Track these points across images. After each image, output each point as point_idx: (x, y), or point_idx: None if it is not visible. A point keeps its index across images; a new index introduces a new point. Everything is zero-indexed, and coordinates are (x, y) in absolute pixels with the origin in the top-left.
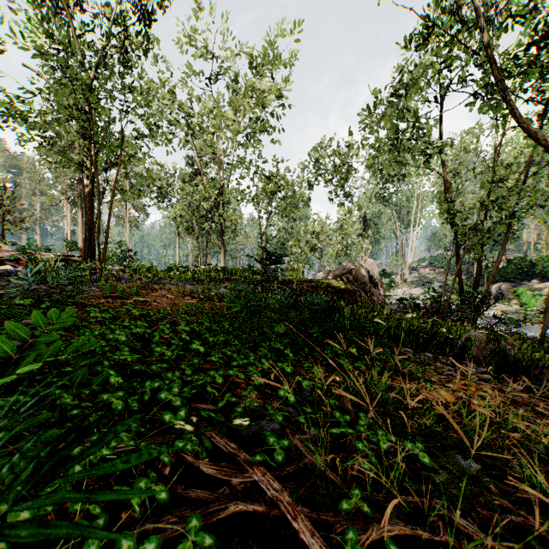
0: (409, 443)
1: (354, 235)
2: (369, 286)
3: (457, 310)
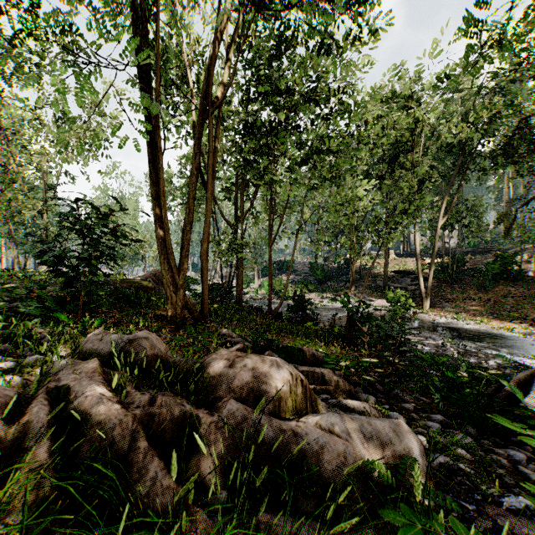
0: (133, 311)
1: None
2: None
3: (210, 294)
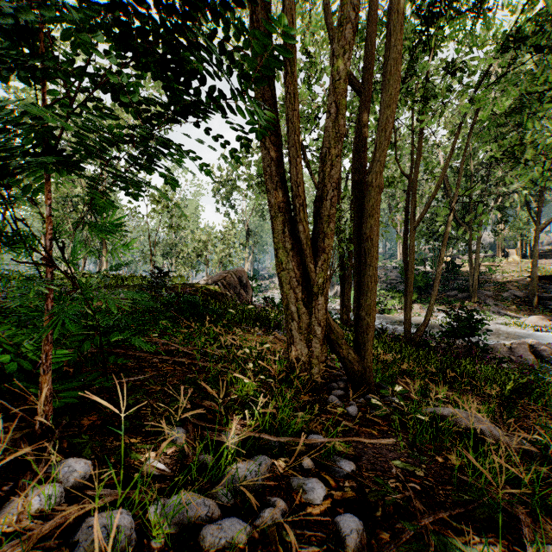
0: (209, 339)
1: (236, 244)
2: (239, 288)
3: None
